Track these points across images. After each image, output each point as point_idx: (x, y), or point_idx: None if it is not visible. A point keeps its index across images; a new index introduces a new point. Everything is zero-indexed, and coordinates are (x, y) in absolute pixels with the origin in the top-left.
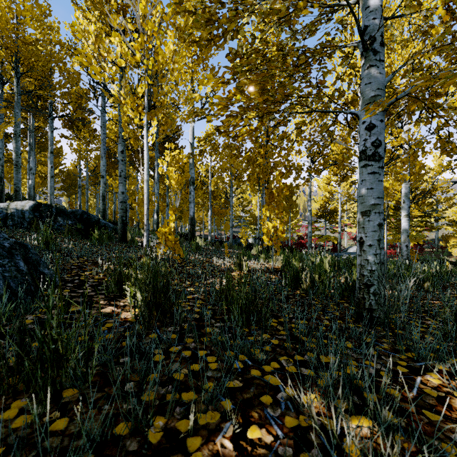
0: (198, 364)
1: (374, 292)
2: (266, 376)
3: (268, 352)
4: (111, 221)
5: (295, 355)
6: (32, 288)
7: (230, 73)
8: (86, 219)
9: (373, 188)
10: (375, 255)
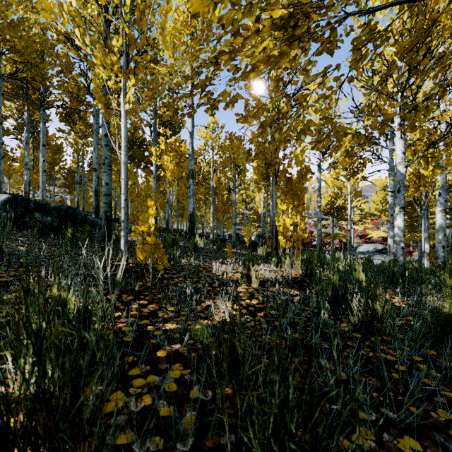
0: None
1: None
2: None
3: None
4: None
5: None
6: None
7: None
8: (71, 215)
9: None
10: None
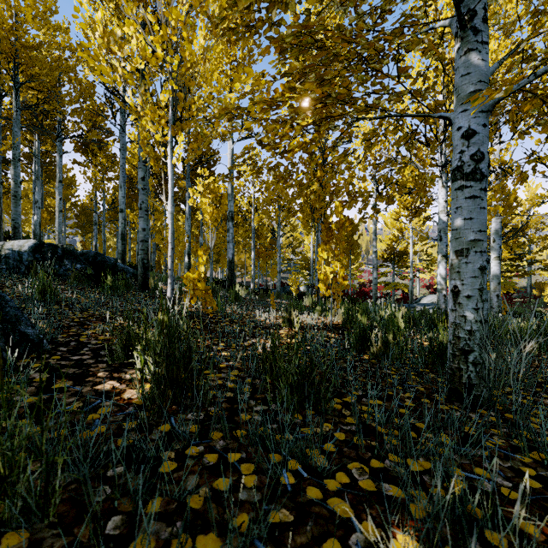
0: (226, 478)
1: (474, 361)
2: (330, 500)
3: (332, 459)
4: (133, 265)
5: (371, 460)
6: (4, 355)
7: (276, 49)
8: (100, 262)
9: (472, 217)
10: (475, 311)
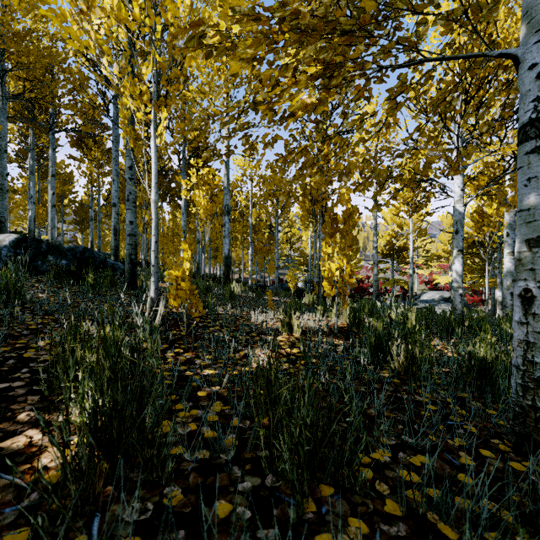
0: None
1: None
2: None
3: None
4: None
5: None
6: None
7: None
8: (88, 258)
9: None
10: None
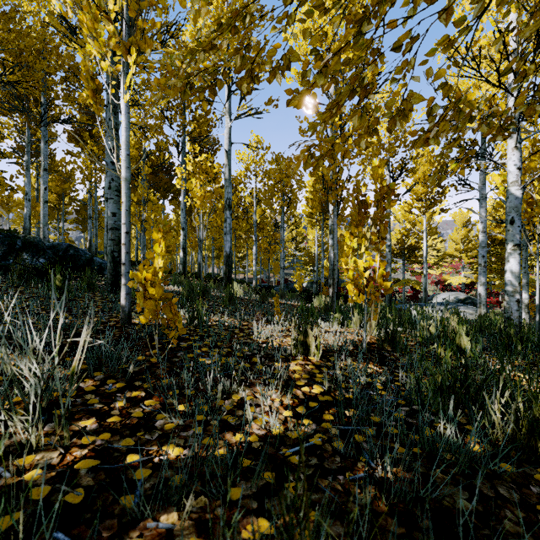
0: None
1: None
2: None
3: None
4: None
5: None
6: None
7: None
8: (72, 257)
9: None
10: None
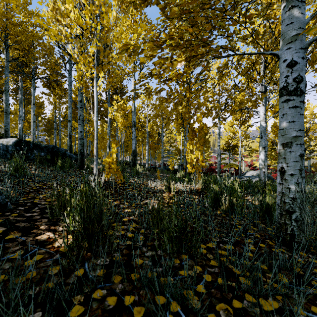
0: None
1: (296, 218)
2: None
3: (205, 306)
4: (76, 153)
5: (232, 300)
6: None
7: None
8: (56, 152)
9: (294, 121)
10: (297, 184)
